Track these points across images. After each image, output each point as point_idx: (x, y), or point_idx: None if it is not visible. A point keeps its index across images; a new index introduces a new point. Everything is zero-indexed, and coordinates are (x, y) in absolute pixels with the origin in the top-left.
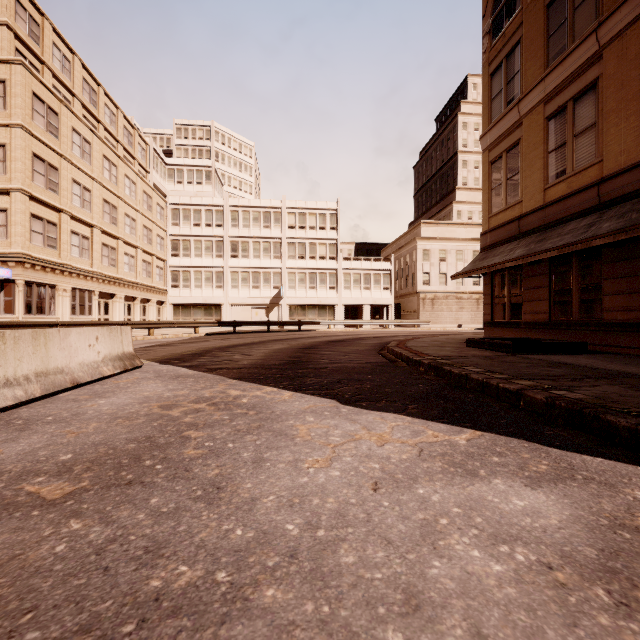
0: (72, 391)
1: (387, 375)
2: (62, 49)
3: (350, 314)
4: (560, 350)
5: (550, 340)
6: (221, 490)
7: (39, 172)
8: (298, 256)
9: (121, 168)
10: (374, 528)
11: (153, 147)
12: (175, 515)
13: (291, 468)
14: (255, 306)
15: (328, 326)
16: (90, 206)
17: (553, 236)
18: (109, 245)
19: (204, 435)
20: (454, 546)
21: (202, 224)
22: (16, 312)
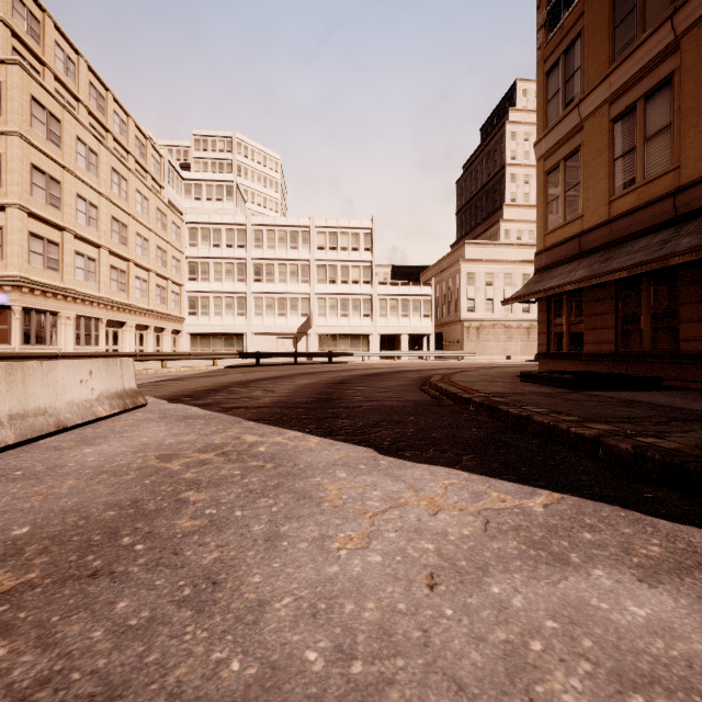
0: (57, 436)
1: (432, 416)
2: (66, 49)
3: (386, 344)
4: (630, 386)
5: (617, 374)
6: (218, 587)
7: (39, 185)
8: (329, 280)
9: (132, 182)
10: (435, 659)
11: (168, 160)
12: (146, 632)
13: (316, 550)
14: (281, 336)
15: (362, 358)
16: (97, 224)
17: (621, 255)
18: (118, 268)
19: (206, 498)
20: (560, 696)
21: (222, 245)
22: (12, 342)
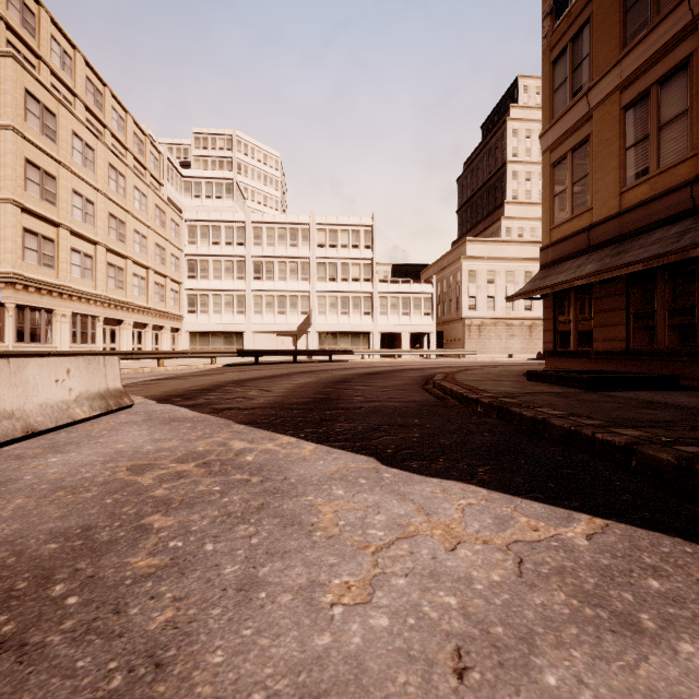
0: (24, 442)
1: (439, 418)
2: (62, 43)
3: (387, 343)
4: (646, 385)
5: (630, 373)
6: (161, 672)
7: (33, 181)
8: (329, 278)
9: (130, 179)
10: None
11: (167, 157)
12: None
13: (302, 606)
14: (281, 334)
15: (362, 356)
16: (93, 221)
17: (634, 248)
18: (116, 265)
19: (174, 524)
20: None
21: (222, 242)
22: (6, 340)
